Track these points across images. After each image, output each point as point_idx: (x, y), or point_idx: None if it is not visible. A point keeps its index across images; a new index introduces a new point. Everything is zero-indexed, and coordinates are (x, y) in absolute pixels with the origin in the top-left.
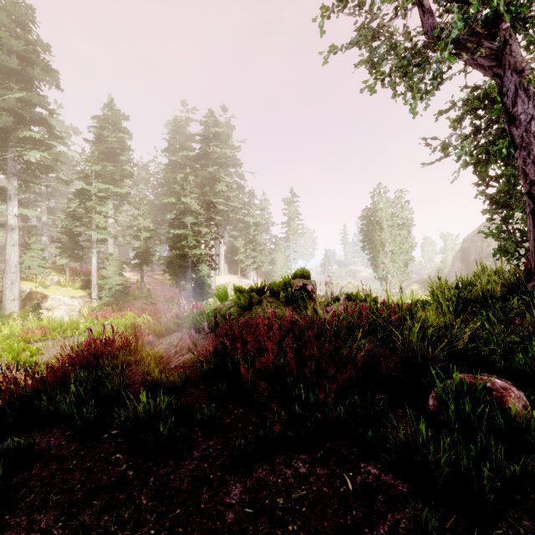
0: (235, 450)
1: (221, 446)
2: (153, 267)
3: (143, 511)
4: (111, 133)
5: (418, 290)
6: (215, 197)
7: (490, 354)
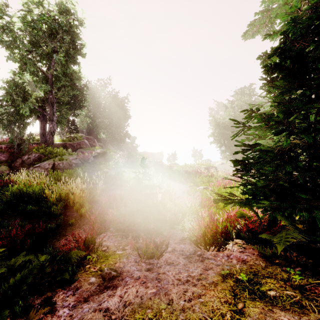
0: None
1: None
2: None
3: None
4: None
5: None
6: None
7: None
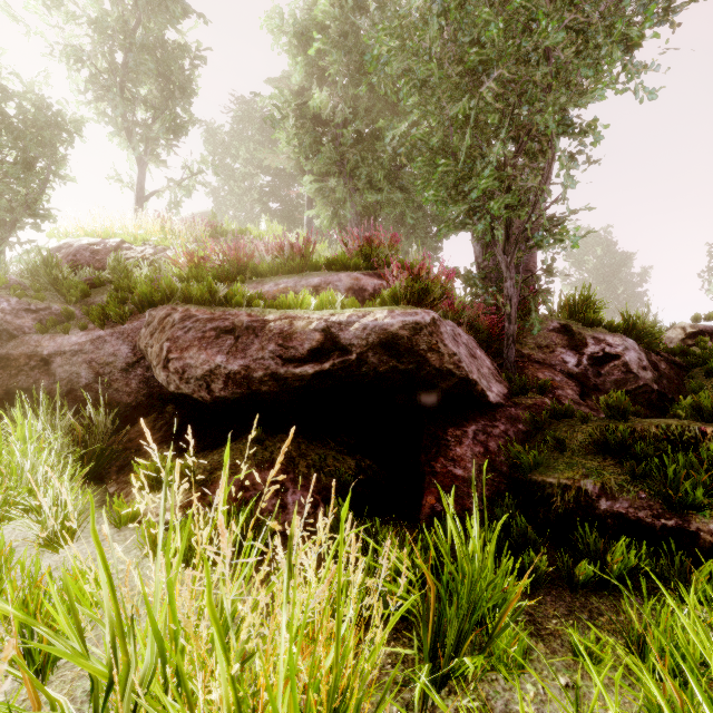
0: None
1: None
2: None
3: None
4: None
5: None
6: None
7: None
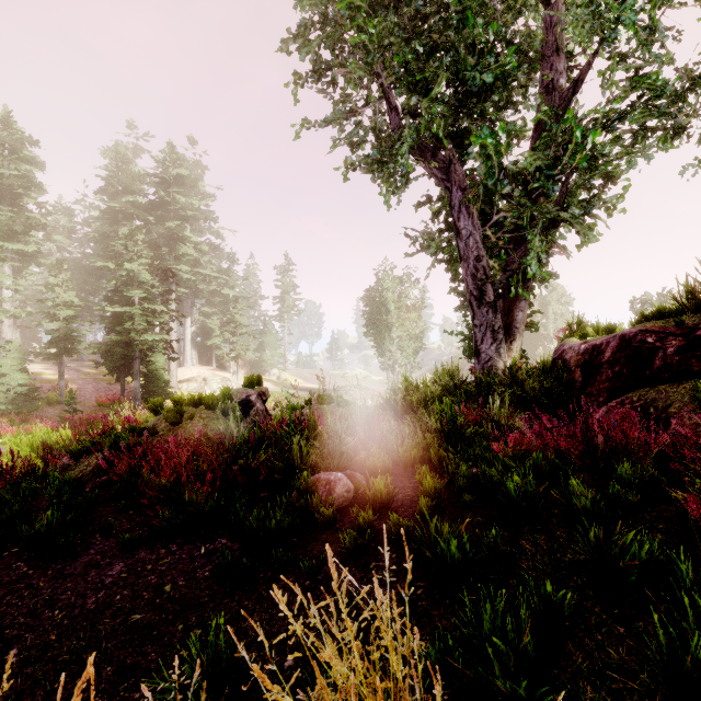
0: (124, 542)
1: (116, 544)
2: (81, 356)
3: (41, 589)
4: (8, 162)
5: (431, 380)
6: (176, 263)
7: (372, 454)
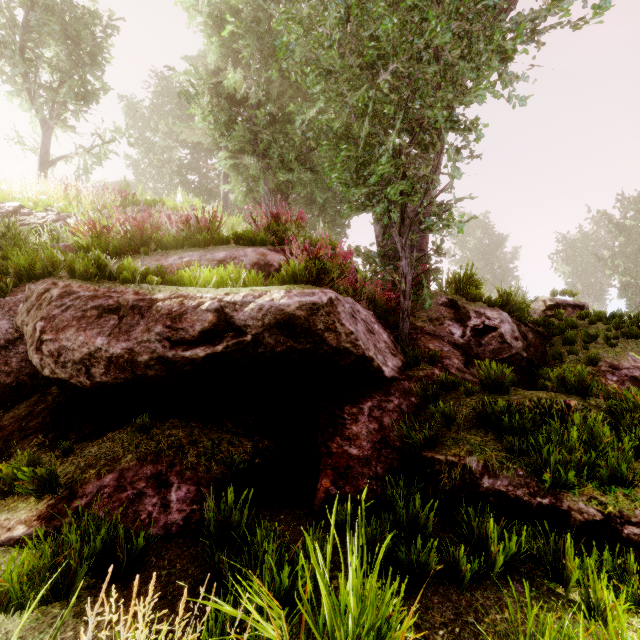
0: None
1: None
2: None
3: None
4: None
5: None
6: None
7: None
